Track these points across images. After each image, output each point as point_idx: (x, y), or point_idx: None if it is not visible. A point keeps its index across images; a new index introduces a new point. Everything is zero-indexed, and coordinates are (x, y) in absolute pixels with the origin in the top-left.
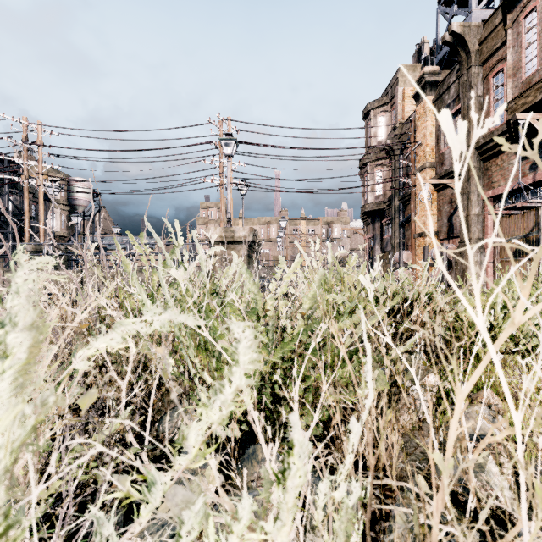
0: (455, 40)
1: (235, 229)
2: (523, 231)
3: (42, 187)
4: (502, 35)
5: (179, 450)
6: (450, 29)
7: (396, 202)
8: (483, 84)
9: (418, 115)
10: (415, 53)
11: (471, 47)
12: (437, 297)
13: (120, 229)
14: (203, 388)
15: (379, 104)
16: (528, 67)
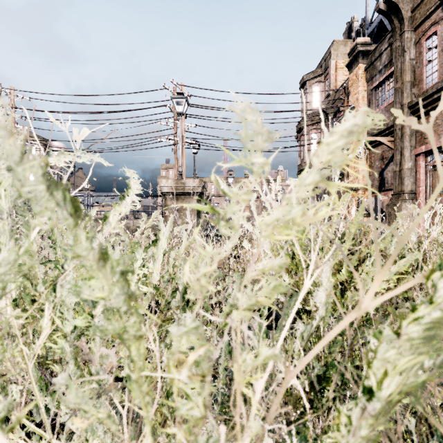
0: (388, 8)
1: (185, 181)
2: None
3: None
4: None
5: None
6: None
7: None
8: (415, 48)
9: (351, 82)
10: (346, 31)
11: (404, 13)
12: None
13: (90, 185)
14: None
15: (314, 75)
16: None
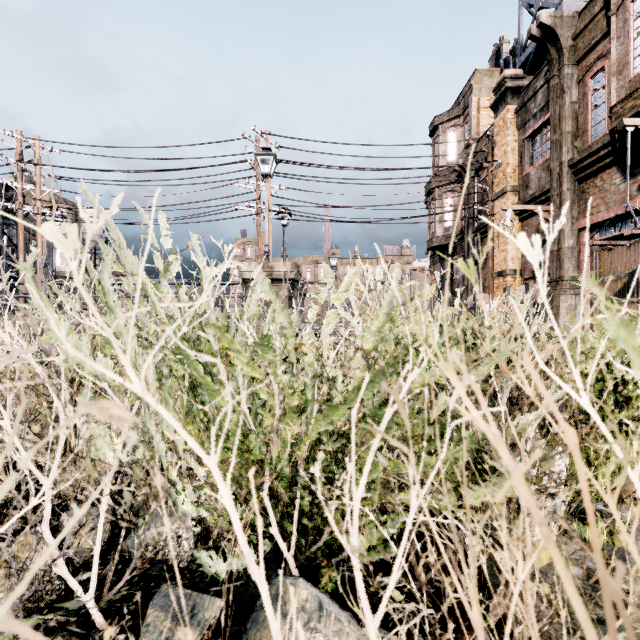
0: (543, 34)
1: (273, 264)
2: (629, 267)
3: (40, 216)
4: (603, 25)
5: (160, 581)
6: (538, 20)
7: (470, 235)
8: (578, 87)
9: (497, 129)
10: (492, 56)
11: (563, 42)
12: (546, 342)
13: None
14: (187, 486)
15: (449, 117)
16: (638, 62)
